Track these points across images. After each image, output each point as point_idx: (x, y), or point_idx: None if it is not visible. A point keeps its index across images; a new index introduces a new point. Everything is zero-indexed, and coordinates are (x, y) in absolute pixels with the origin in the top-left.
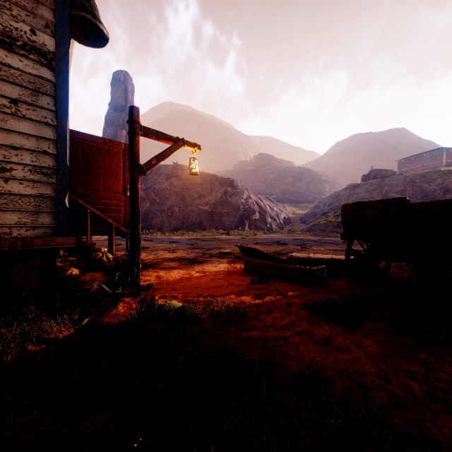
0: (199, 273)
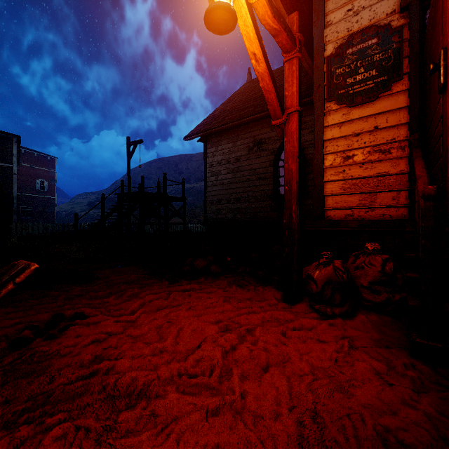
0: (208, 371)
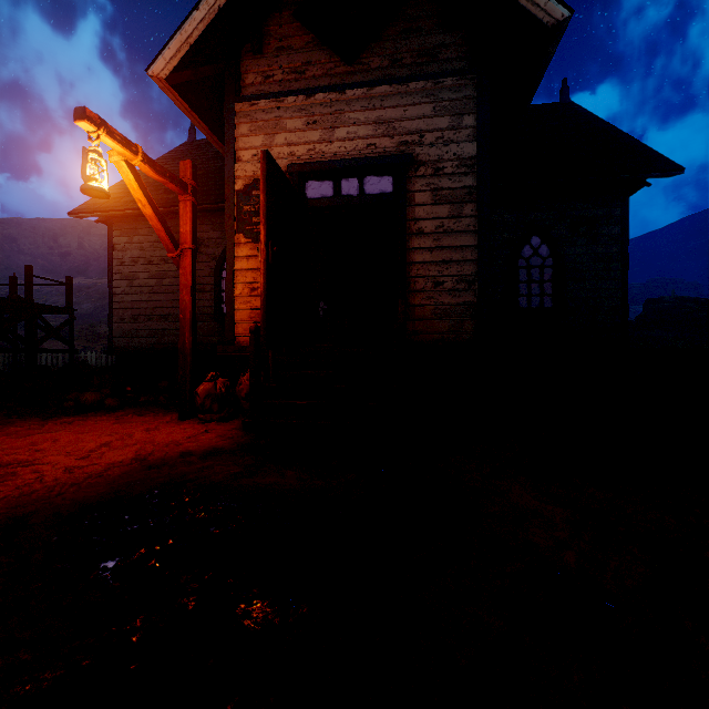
0: (81, 450)
